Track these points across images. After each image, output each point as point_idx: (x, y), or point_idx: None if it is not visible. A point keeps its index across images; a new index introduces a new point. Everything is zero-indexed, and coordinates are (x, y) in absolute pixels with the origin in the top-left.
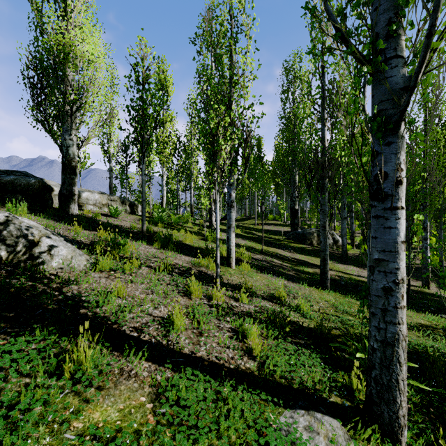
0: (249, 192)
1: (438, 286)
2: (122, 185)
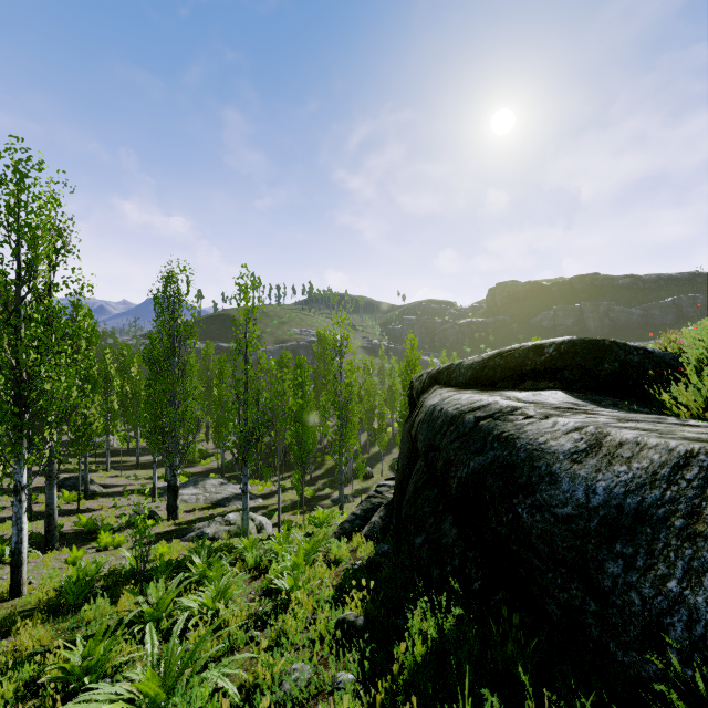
0: None
1: None
2: None
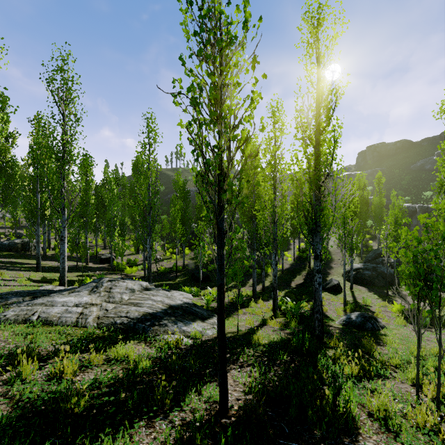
0: None
1: (93, 263)
2: None
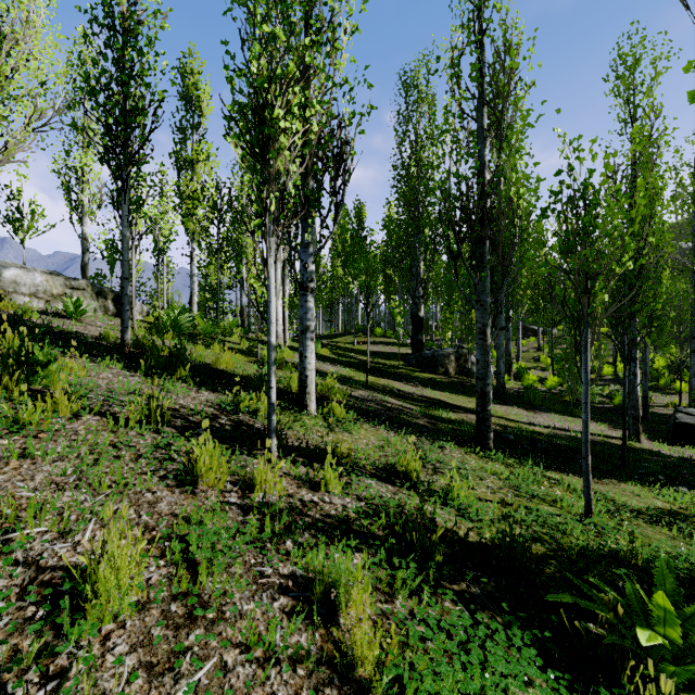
0: (344, 291)
1: (648, 437)
2: (112, 269)
